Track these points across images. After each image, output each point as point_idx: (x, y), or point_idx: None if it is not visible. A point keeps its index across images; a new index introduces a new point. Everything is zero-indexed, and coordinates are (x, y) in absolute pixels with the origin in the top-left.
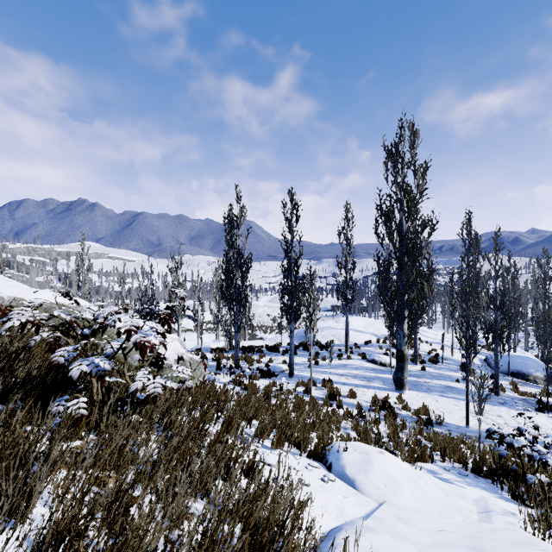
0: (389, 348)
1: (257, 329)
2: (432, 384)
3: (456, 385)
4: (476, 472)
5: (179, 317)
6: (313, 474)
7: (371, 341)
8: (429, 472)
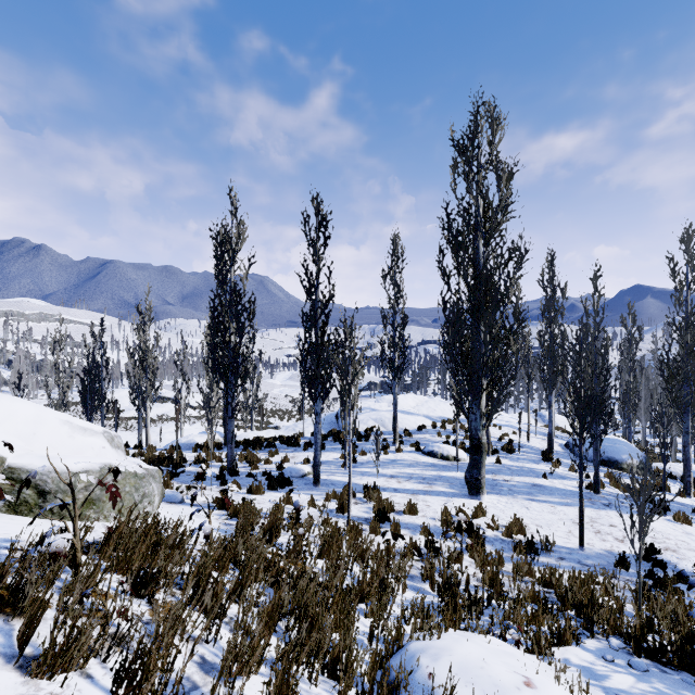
0: (450, 435)
1: (271, 416)
2: (514, 482)
3: (544, 483)
4: (654, 655)
5: (148, 399)
6: None
7: (425, 426)
8: (586, 675)
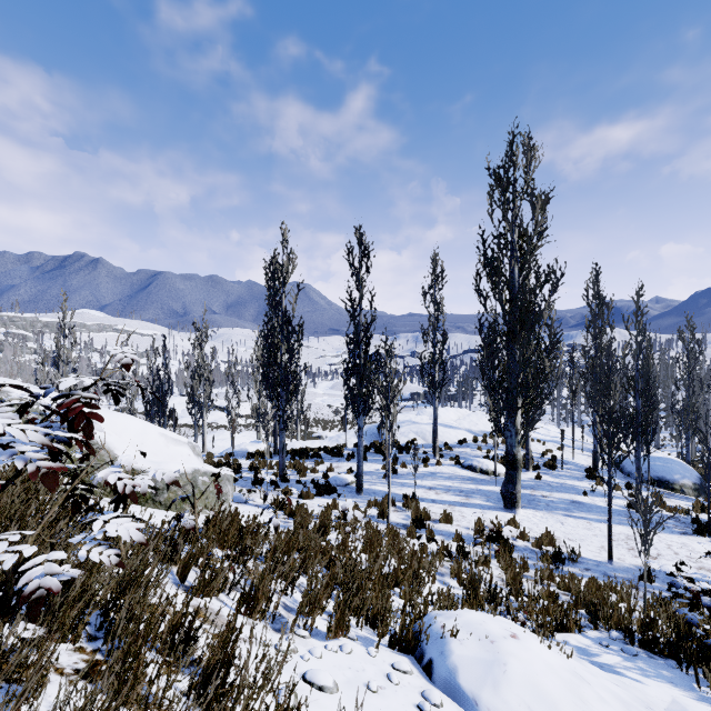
0: (490, 449)
1: (314, 425)
2: (552, 498)
3: (584, 500)
4: (647, 646)
5: (204, 410)
6: (402, 695)
7: (466, 440)
8: (579, 652)
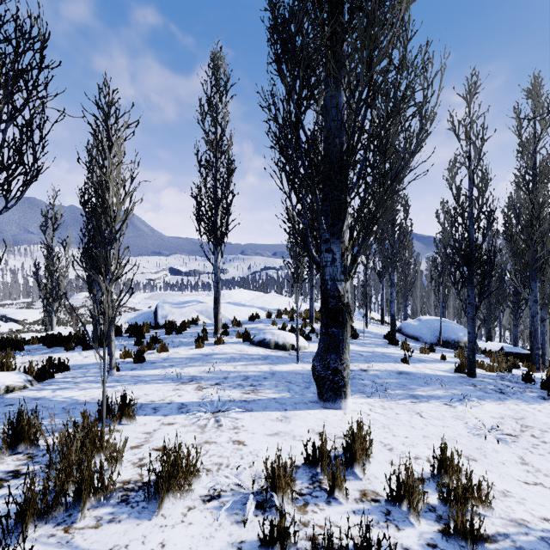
0: (286, 323)
1: None
2: (374, 371)
3: (409, 369)
4: None
5: None
6: None
7: (259, 316)
8: None
